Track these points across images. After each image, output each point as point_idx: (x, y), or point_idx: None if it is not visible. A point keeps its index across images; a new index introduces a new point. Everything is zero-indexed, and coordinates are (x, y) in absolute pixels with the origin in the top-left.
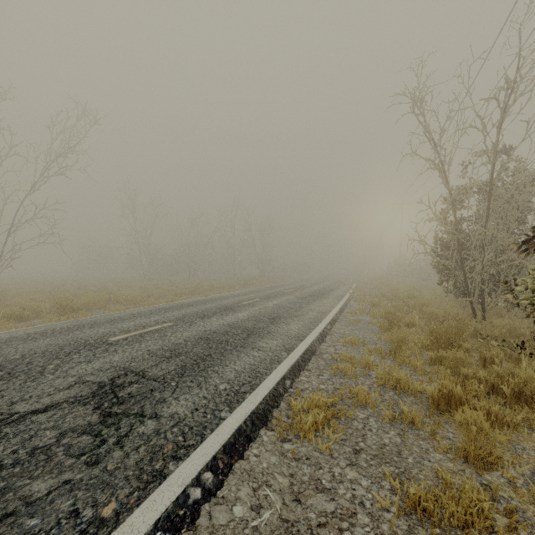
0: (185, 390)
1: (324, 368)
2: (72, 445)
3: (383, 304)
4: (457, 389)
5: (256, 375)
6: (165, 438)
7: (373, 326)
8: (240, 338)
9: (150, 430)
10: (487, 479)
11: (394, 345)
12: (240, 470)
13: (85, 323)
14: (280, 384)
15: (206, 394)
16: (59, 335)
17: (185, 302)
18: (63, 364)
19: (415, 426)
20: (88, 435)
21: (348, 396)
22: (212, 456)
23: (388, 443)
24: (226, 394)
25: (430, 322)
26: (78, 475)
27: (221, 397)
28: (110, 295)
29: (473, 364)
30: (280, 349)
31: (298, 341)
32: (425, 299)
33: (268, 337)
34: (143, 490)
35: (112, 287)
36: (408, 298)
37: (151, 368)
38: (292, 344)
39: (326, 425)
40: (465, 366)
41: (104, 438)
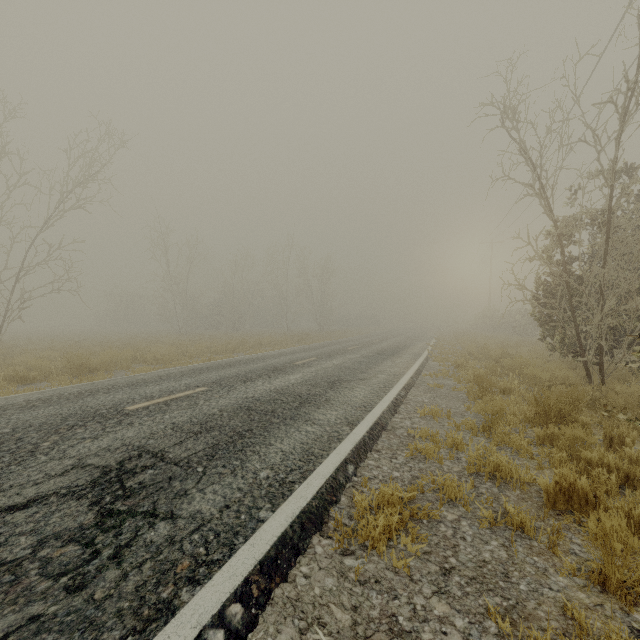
0: (214, 479)
1: (398, 448)
2: (52, 559)
3: (470, 365)
4: (582, 483)
5: (308, 458)
6: (181, 549)
7: (459, 392)
8: (290, 408)
9: (161, 538)
10: (639, 620)
11: (488, 418)
12: (282, 599)
13: (100, 388)
14: (340, 471)
15: (242, 485)
16: (65, 402)
17: (226, 361)
18: (62, 440)
19: (526, 534)
20: (76, 545)
21: (430, 488)
22: (244, 579)
23: (489, 559)
24: (268, 484)
25: (533, 387)
26: (52, 607)
27: (262, 489)
28: (136, 353)
29: (597, 444)
30: (341, 422)
31: (365, 412)
32: (525, 359)
33: (326, 406)
34: (140, 633)
35: (140, 343)
36: (501, 357)
37: (174, 447)
38: (356, 416)
39: (402, 531)
40: (586, 448)
41: (98, 549)
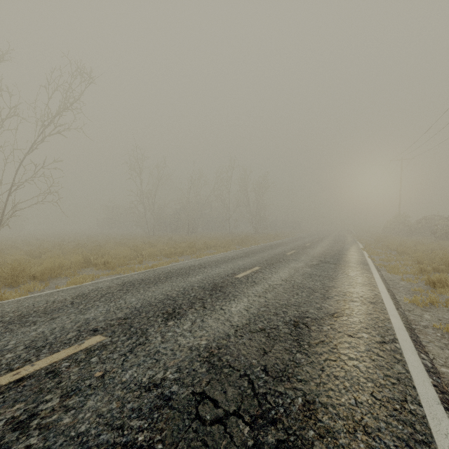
0: None
1: None
2: None
3: None
4: None
5: None
6: None
7: None
8: None
9: None
10: None
11: None
12: None
13: None
14: None
15: None
16: None
17: (167, 269)
18: None
19: None
20: None
21: None
22: None
23: None
24: None
25: None
26: None
27: None
28: (93, 256)
29: None
30: None
31: None
32: None
33: None
34: None
35: (108, 244)
36: None
37: None
38: None
39: None
40: None
41: None
